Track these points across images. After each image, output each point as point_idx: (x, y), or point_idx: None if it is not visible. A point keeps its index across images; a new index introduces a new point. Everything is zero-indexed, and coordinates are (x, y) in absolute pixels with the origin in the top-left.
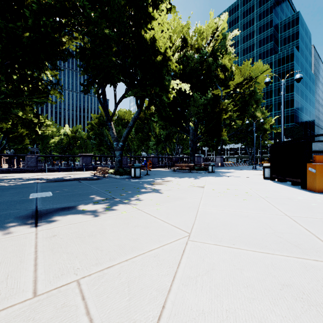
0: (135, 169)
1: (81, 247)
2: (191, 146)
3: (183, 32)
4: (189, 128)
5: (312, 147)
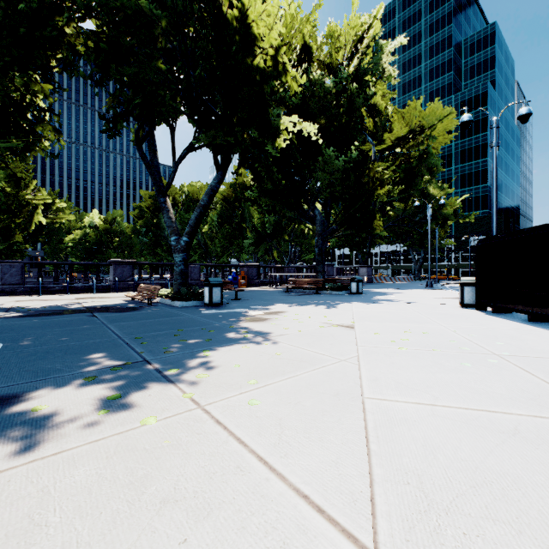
0: (211, 289)
1: None
2: (319, 245)
3: (304, 34)
4: (315, 213)
5: None
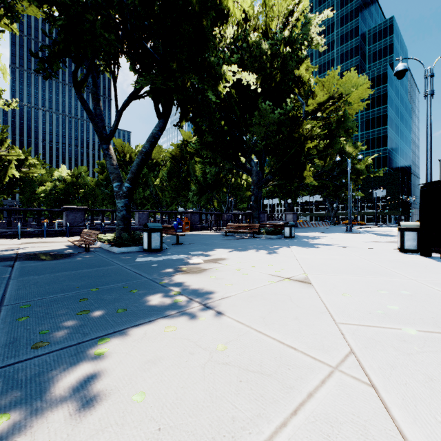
0: (150, 235)
1: None
2: (255, 193)
3: None
4: (251, 164)
5: None
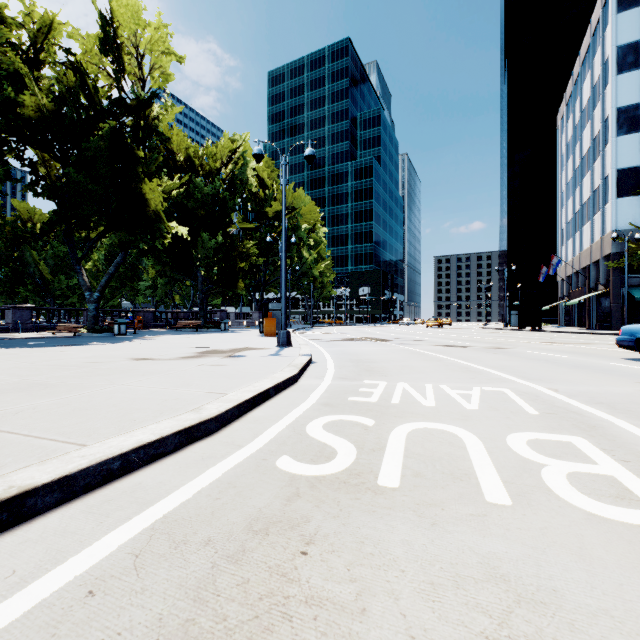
0: (120, 326)
1: (109, 346)
2: (200, 298)
3: (188, 152)
4: (198, 275)
5: (270, 306)
